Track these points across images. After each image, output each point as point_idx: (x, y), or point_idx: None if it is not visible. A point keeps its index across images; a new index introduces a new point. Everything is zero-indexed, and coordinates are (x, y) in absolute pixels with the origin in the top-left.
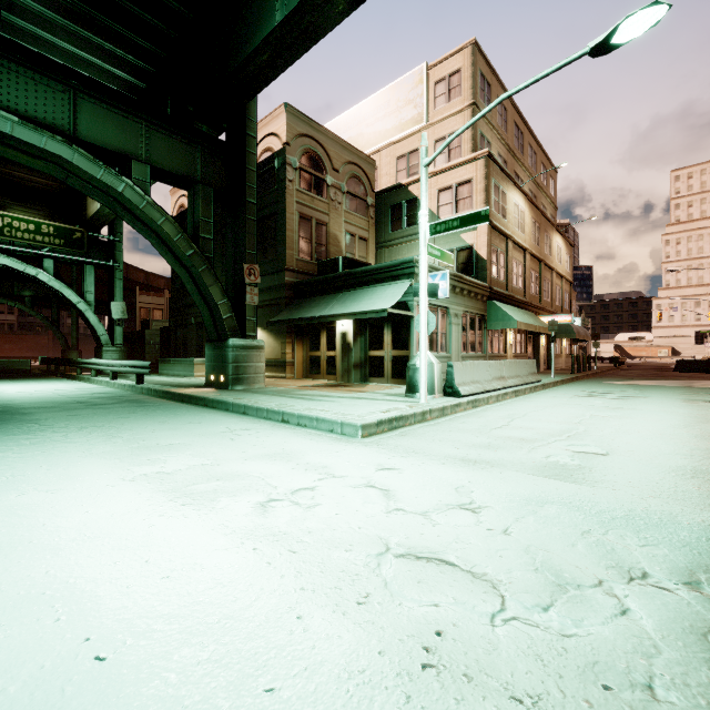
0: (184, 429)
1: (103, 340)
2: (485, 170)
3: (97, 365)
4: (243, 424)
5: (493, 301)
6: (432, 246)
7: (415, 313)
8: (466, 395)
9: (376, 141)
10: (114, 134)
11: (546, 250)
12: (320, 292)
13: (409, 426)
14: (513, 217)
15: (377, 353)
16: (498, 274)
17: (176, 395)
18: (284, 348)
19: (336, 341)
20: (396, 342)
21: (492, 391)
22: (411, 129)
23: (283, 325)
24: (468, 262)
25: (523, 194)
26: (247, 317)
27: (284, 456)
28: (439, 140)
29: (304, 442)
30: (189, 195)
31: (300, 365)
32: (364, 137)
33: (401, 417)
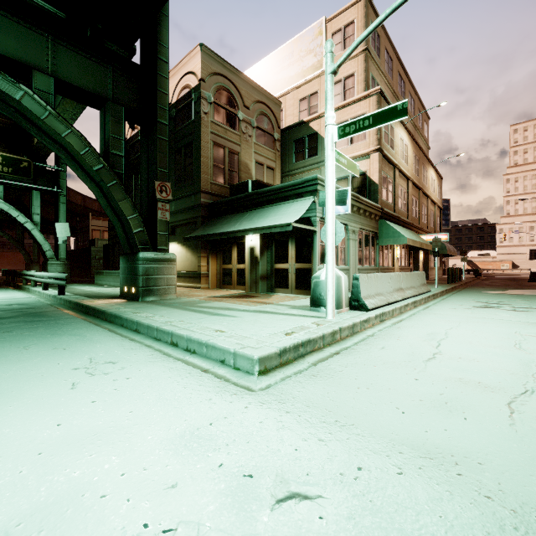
0: (30, 363)
1: (49, 254)
2: (377, 105)
3: (33, 277)
4: (116, 351)
5: (384, 220)
6: (338, 153)
7: (317, 228)
8: (372, 308)
9: (282, 87)
10: (16, 44)
11: (423, 180)
12: (230, 211)
13: (318, 352)
14: (399, 150)
15: (282, 266)
16: (387, 197)
17: (84, 307)
18: (200, 262)
19: (245, 255)
20: (300, 255)
21: (394, 302)
22: (311, 74)
23: (199, 241)
24: (362, 186)
25: (406, 131)
26: (159, 232)
27: (116, 439)
28: (336, 83)
29: (172, 392)
30: (101, 114)
31: (214, 276)
32: (271, 83)
33: (308, 341)
